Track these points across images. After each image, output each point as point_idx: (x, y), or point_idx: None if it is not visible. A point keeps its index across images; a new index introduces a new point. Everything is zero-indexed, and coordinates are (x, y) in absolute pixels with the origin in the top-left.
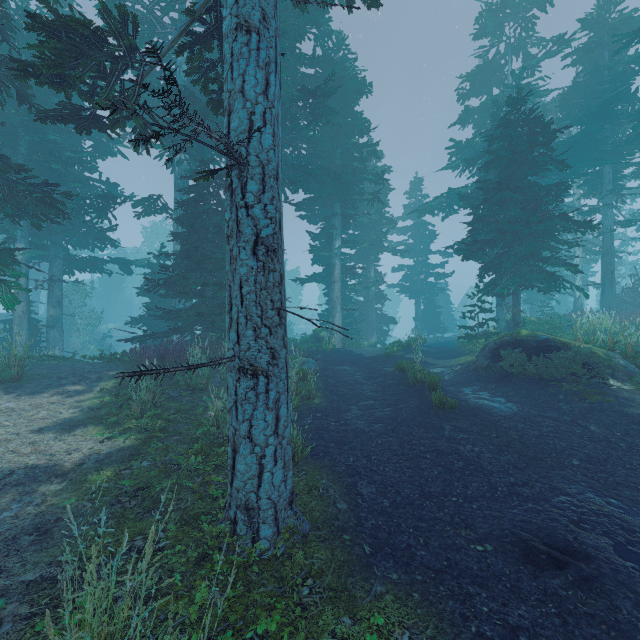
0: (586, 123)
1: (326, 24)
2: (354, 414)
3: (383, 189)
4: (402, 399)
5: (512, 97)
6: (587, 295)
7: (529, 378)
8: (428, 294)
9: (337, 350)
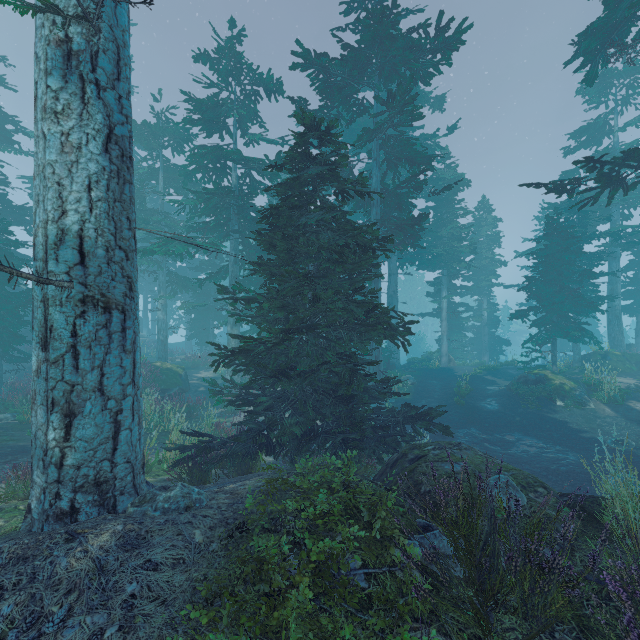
0: None
1: (435, 147)
2: (421, 404)
3: (493, 237)
4: (447, 400)
5: (548, 216)
6: (601, 347)
7: (523, 397)
8: None
9: (441, 368)
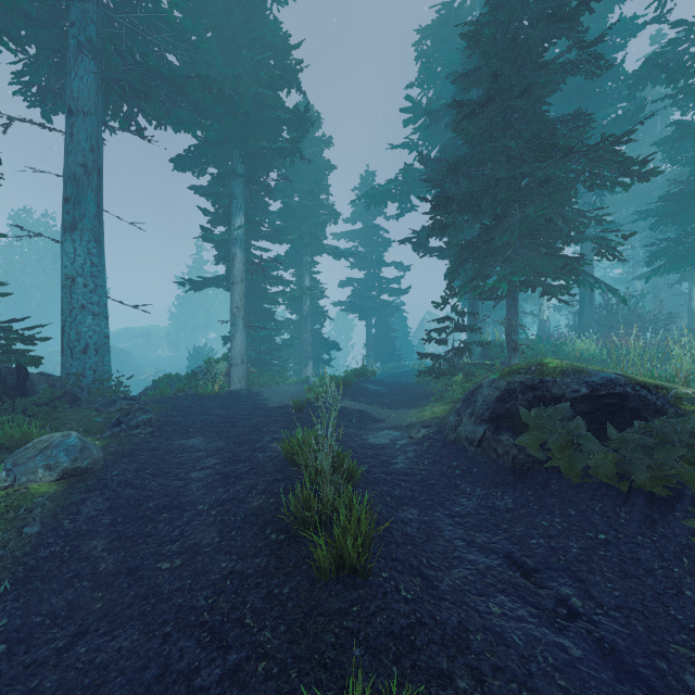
0: (565, 101)
1: None
2: None
3: (321, 167)
4: (235, 628)
5: None
6: (624, 299)
7: (594, 481)
8: (381, 314)
9: (231, 393)
